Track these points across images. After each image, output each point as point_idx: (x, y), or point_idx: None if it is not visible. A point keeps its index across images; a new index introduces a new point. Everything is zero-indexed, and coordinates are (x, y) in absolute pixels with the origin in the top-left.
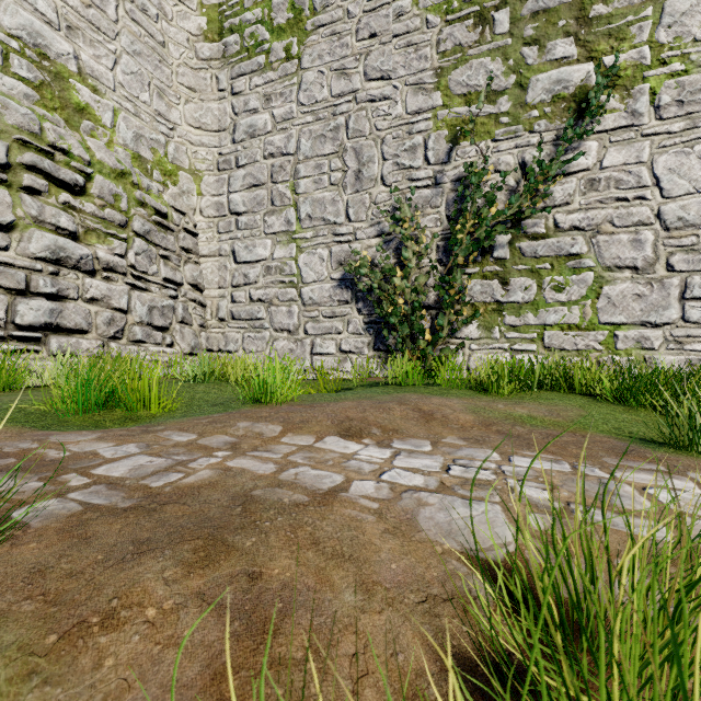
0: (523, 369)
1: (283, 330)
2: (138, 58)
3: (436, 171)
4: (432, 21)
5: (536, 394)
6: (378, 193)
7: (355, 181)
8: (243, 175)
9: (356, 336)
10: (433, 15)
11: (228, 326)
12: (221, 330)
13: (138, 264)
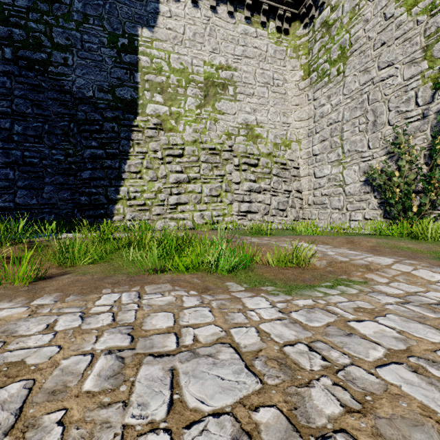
0: None
1: (335, 208)
2: (275, 106)
3: (423, 109)
4: (420, 20)
5: None
6: (386, 130)
7: (372, 127)
8: (318, 137)
9: (373, 211)
10: (421, 16)
11: (312, 208)
12: (309, 209)
13: (274, 186)
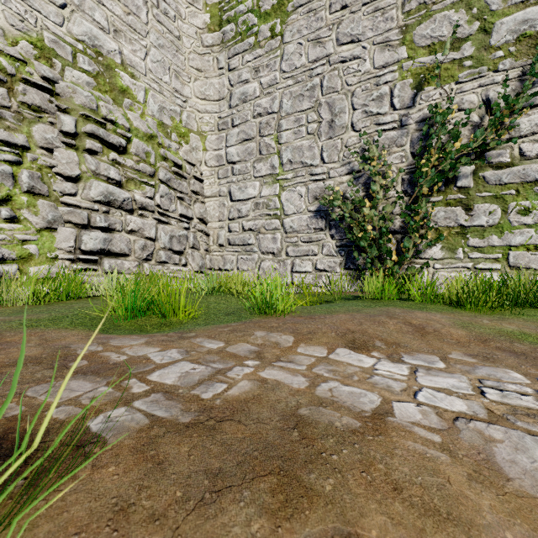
0: (495, 286)
1: (268, 253)
2: (162, 50)
3: (401, 115)
4: None
5: (513, 310)
6: (348, 138)
7: (328, 129)
8: (237, 133)
9: (329, 257)
10: None
11: (225, 250)
12: (220, 253)
13: (162, 204)
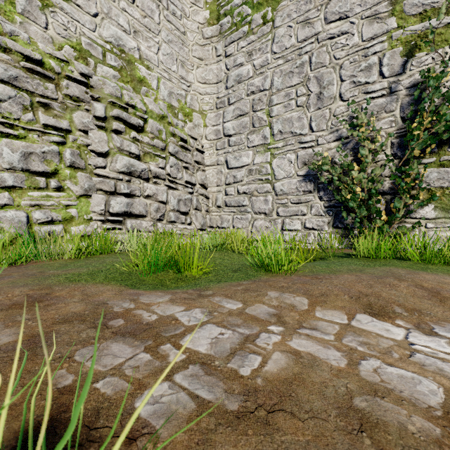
0: None
1: (260, 213)
2: (170, 44)
3: (390, 82)
4: None
5: None
6: (336, 107)
7: (317, 101)
8: (233, 109)
9: (318, 217)
10: None
11: (223, 211)
12: (218, 213)
13: (171, 173)
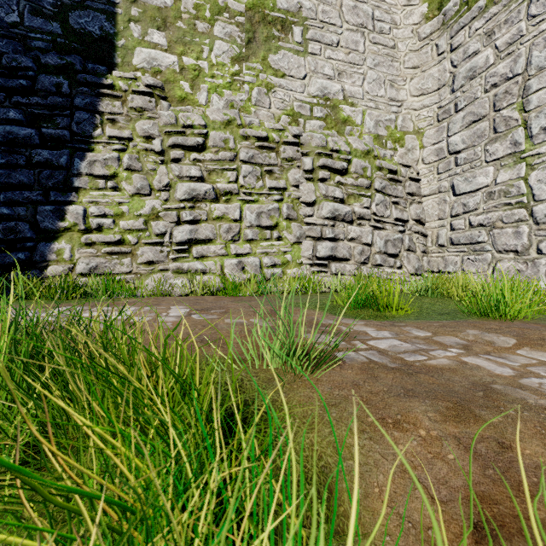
0: None
1: (507, 251)
2: (377, 68)
3: None
4: None
5: None
6: None
7: None
8: (462, 117)
9: None
10: None
11: (447, 251)
12: (440, 254)
13: (377, 211)
